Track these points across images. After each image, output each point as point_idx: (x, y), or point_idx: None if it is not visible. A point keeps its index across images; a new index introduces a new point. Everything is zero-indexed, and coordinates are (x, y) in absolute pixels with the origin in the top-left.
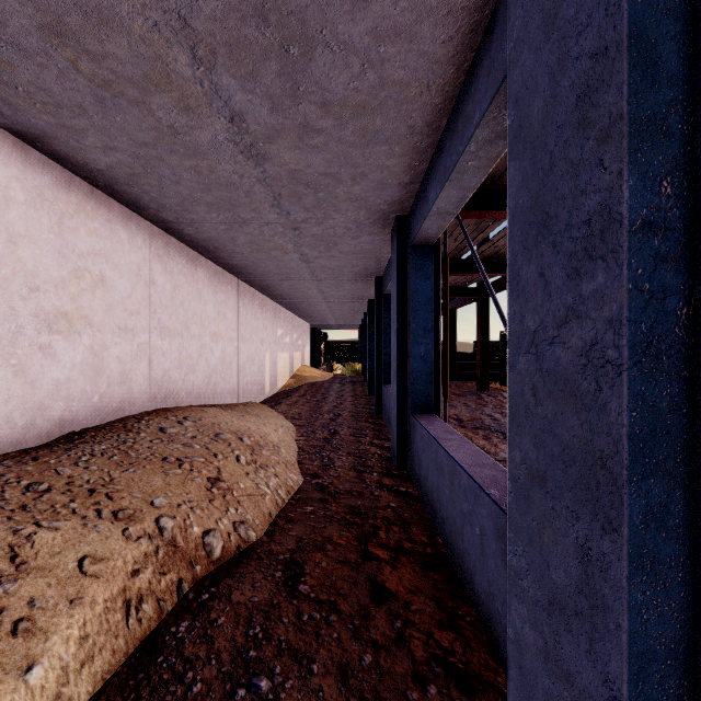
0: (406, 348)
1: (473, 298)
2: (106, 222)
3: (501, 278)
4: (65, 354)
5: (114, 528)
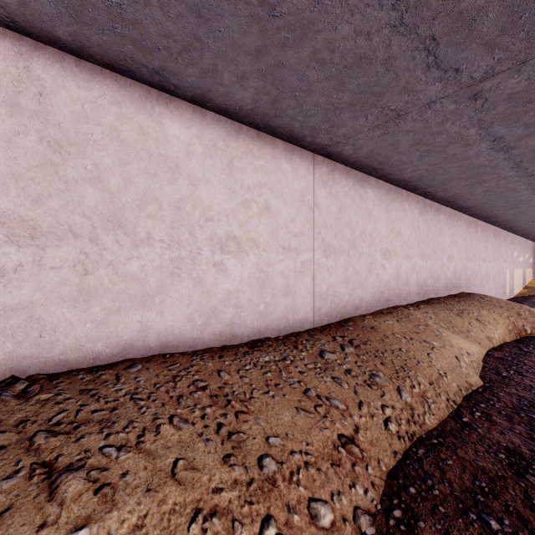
0: None
1: None
2: (456, 221)
3: None
4: (450, 268)
5: (496, 315)
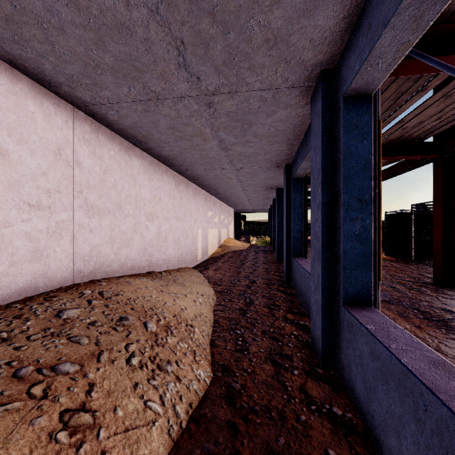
0: (333, 225)
1: None
2: (9, 94)
3: (395, 165)
4: None
5: None
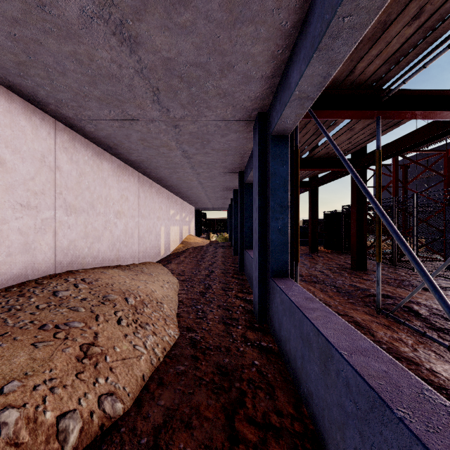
0: (266, 222)
1: (306, 188)
2: (6, 112)
3: (327, 174)
4: None
5: None
